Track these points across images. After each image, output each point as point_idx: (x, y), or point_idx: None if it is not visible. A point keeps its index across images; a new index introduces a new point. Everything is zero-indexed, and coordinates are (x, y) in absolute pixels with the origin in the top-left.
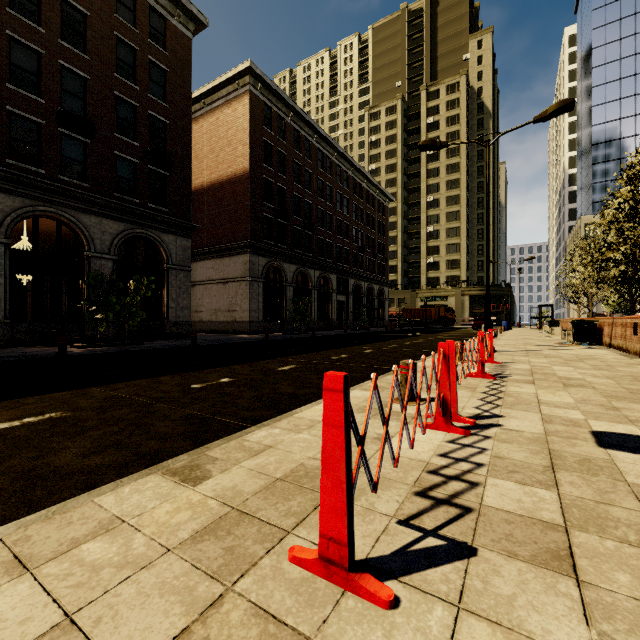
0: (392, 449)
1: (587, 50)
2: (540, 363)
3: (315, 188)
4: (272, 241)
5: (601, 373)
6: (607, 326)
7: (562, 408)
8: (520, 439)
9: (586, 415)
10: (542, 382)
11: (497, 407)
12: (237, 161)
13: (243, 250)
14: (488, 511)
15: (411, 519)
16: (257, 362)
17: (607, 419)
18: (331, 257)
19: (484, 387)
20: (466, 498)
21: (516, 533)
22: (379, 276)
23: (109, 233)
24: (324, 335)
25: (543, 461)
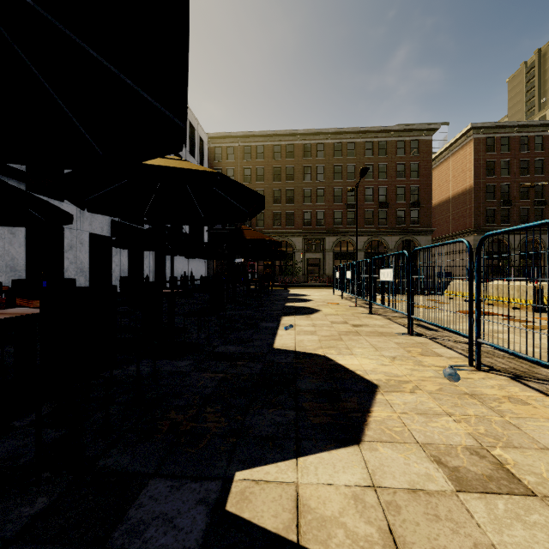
0: None
1: None
2: None
3: None
4: (494, 223)
5: None
6: None
7: None
8: None
9: None
10: None
11: None
12: (466, 181)
13: (469, 233)
14: None
15: None
16: None
17: None
18: None
19: None
20: None
21: None
22: None
23: (394, 241)
24: None
25: None
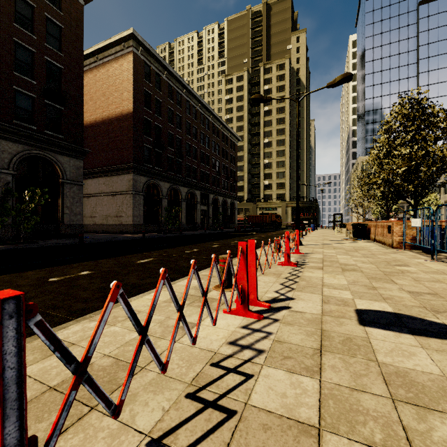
0: (157, 355)
1: (362, 51)
2: (330, 253)
3: (184, 128)
4: (151, 165)
5: (367, 260)
6: (373, 227)
7: (338, 289)
8: (301, 321)
9: (354, 295)
10: (328, 268)
11: (292, 290)
12: (123, 103)
13: (128, 171)
14: (250, 413)
15: (165, 436)
16: (124, 256)
17: (368, 298)
18: (196, 178)
19: (287, 273)
20: (234, 397)
21: (269, 445)
22: (231, 193)
23: (8, 152)
24: (189, 234)
25: (314, 343)
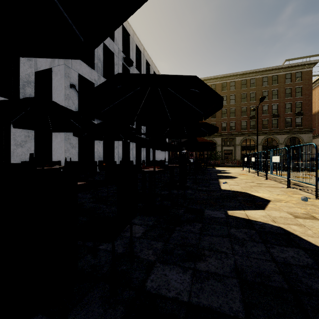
0: None
1: None
2: None
3: None
4: None
5: None
6: None
7: None
8: None
9: None
10: None
11: None
12: None
13: None
14: None
15: None
16: None
17: None
18: None
19: None
20: None
21: None
22: None
23: (283, 138)
24: None
25: None
